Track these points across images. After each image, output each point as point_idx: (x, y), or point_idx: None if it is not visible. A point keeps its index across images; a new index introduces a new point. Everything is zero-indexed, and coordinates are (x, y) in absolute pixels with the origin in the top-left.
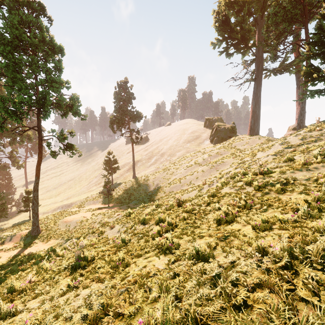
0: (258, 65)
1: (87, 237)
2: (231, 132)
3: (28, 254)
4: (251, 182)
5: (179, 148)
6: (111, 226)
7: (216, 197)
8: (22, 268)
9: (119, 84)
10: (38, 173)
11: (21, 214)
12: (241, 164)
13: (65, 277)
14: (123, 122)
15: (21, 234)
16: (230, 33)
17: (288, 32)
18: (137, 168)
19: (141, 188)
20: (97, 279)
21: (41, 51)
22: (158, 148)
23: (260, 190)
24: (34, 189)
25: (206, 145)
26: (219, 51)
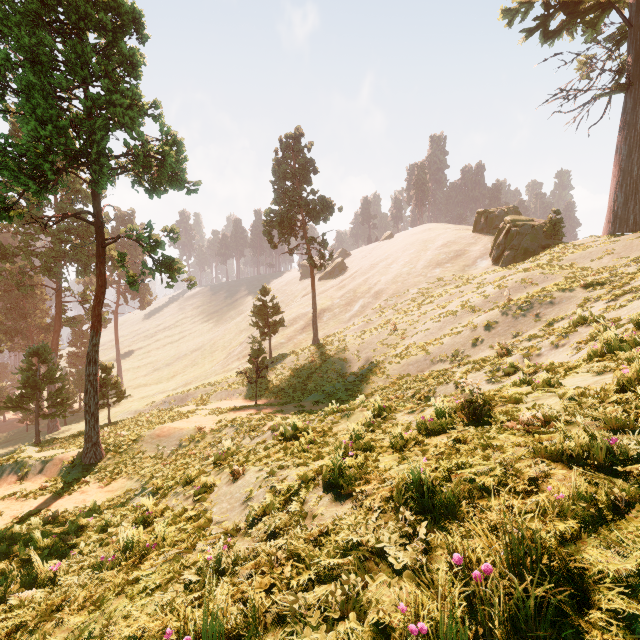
0: (637, 48)
1: (171, 495)
2: (549, 236)
3: (51, 515)
4: None
5: (416, 278)
6: (233, 472)
7: None
8: None
9: (283, 142)
10: (97, 323)
11: (103, 411)
12: (634, 294)
13: None
14: (291, 224)
15: (62, 460)
16: None
17: None
18: (323, 324)
19: (330, 366)
20: None
21: (92, 27)
22: (368, 281)
23: None
24: (89, 359)
25: (482, 271)
26: (524, 29)
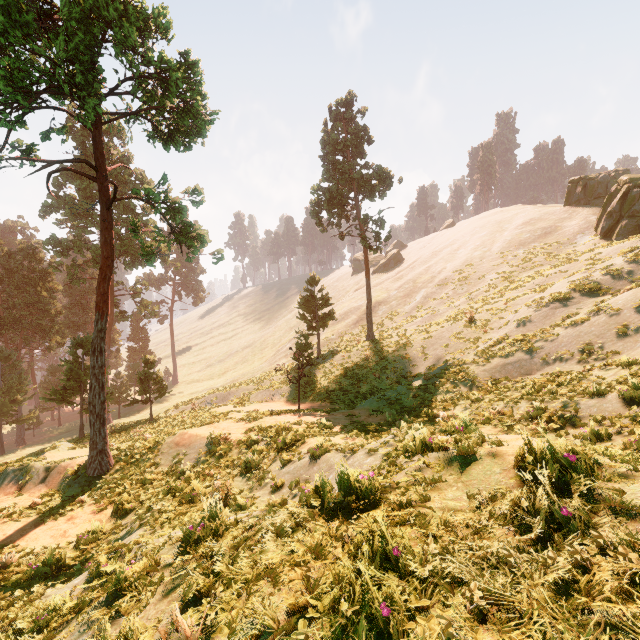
0: None
1: (86, 614)
2: None
3: (1, 562)
4: None
5: (492, 262)
6: None
7: None
8: None
9: (333, 110)
10: (103, 304)
11: (155, 405)
12: None
13: None
14: (342, 203)
15: (67, 468)
16: None
17: None
18: (378, 318)
19: (389, 365)
20: None
21: None
22: (430, 269)
23: None
24: (93, 347)
25: (587, 247)
26: None
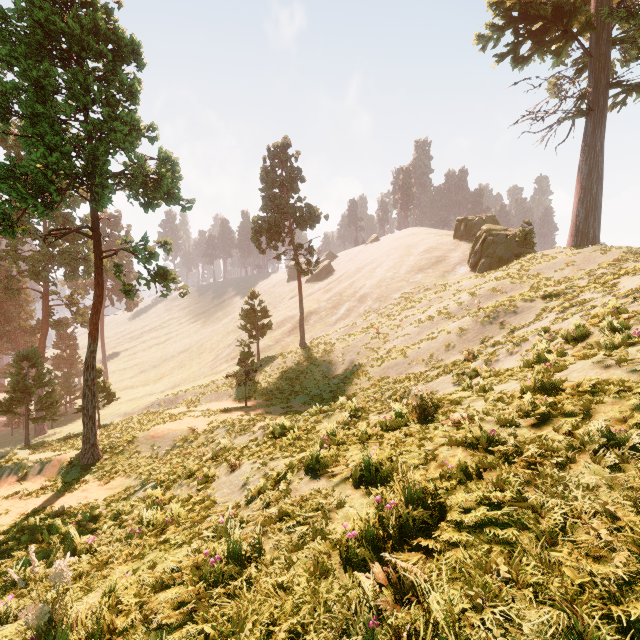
0: (596, 77)
1: (175, 486)
2: (522, 245)
3: (58, 511)
4: None
5: (399, 283)
6: (231, 465)
7: (564, 394)
8: None
9: (271, 151)
10: (95, 331)
11: None
12: (577, 308)
13: None
14: (279, 231)
15: (61, 461)
16: (526, 4)
17: None
18: (310, 327)
19: (316, 369)
20: None
21: (93, 57)
22: (353, 285)
23: None
24: (87, 365)
25: (461, 277)
26: (496, 54)
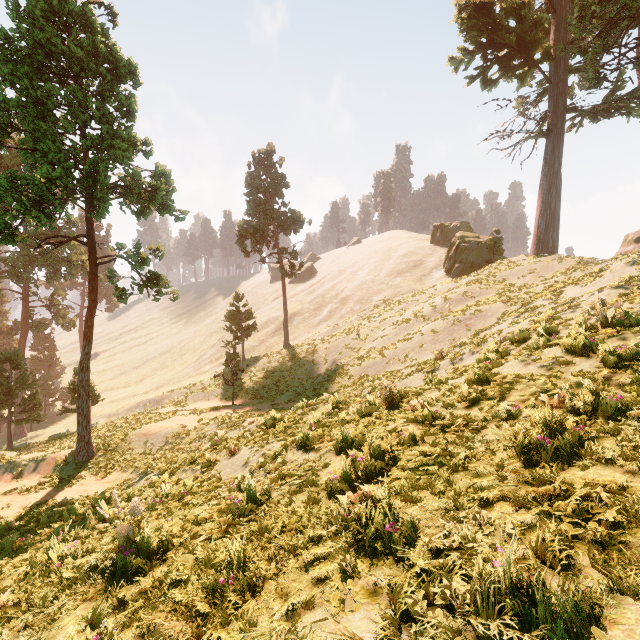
0: (555, 102)
1: (179, 472)
2: (492, 252)
3: (62, 502)
4: (585, 347)
5: (379, 286)
6: (231, 450)
7: (492, 384)
8: (26, 542)
9: (256, 157)
10: (90, 334)
11: (71, 416)
12: (528, 314)
13: (82, 603)
14: (264, 235)
15: (55, 459)
16: (493, 33)
17: (630, 19)
18: (294, 328)
19: (300, 368)
20: (153, 637)
21: (91, 76)
22: (336, 287)
23: (623, 366)
24: (82, 366)
25: (436, 281)
26: (467, 76)
